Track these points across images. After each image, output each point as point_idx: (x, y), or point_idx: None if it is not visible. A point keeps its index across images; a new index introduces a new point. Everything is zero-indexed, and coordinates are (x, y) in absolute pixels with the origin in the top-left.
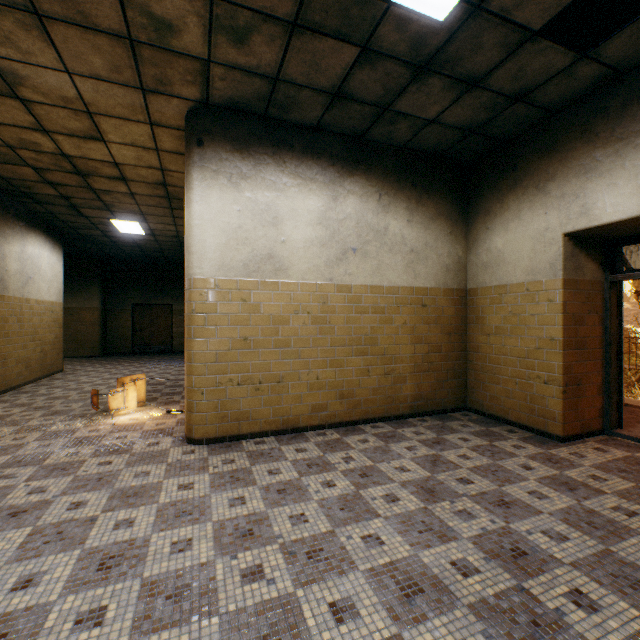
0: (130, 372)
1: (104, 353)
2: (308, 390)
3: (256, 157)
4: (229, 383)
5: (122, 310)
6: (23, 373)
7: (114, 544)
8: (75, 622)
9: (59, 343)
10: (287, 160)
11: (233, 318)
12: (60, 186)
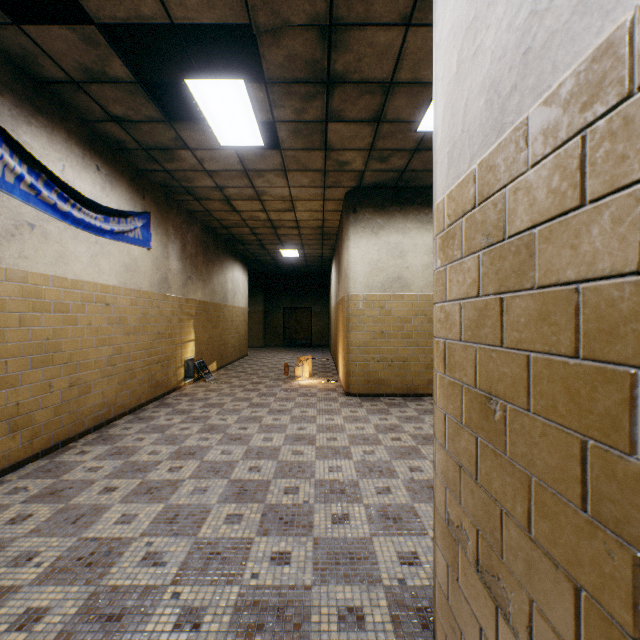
0: (290, 358)
1: (265, 345)
2: (425, 369)
3: (389, 214)
4: (372, 360)
5: (276, 312)
6: (233, 354)
7: (329, 424)
8: (327, 439)
9: (246, 336)
10: (410, 212)
11: (374, 319)
12: (259, 235)
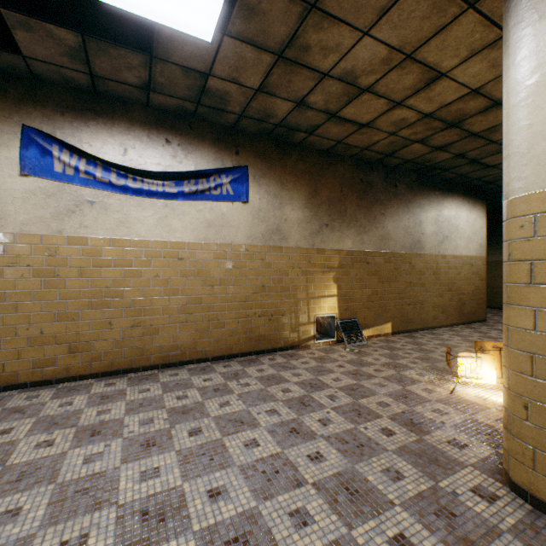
0: None
1: None
2: None
3: None
4: None
5: None
6: (438, 317)
7: (266, 529)
8: None
9: (479, 294)
10: None
11: None
12: (446, 147)
